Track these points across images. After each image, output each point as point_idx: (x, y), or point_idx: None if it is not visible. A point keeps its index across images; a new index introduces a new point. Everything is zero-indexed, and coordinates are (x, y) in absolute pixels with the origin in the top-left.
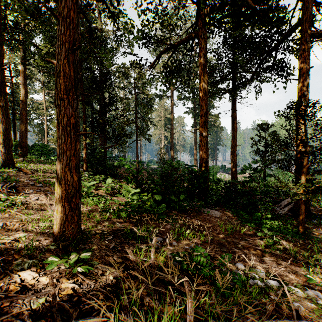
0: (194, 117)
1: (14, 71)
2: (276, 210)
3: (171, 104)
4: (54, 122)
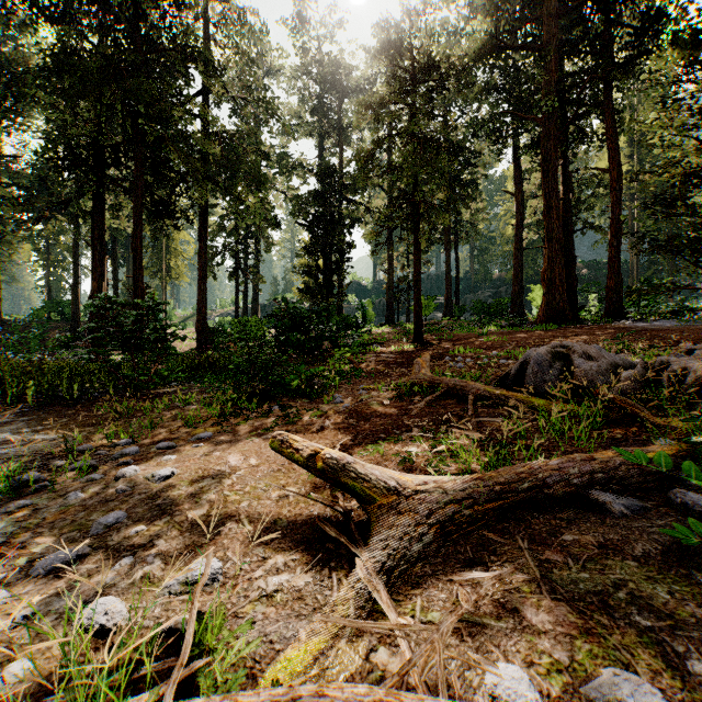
0: None
1: None
2: None
3: None
4: None
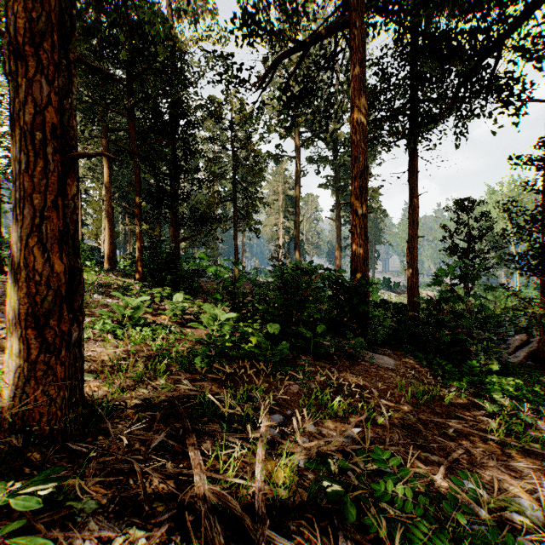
0: (337, 193)
1: None
2: (501, 355)
3: (296, 170)
4: (92, 201)
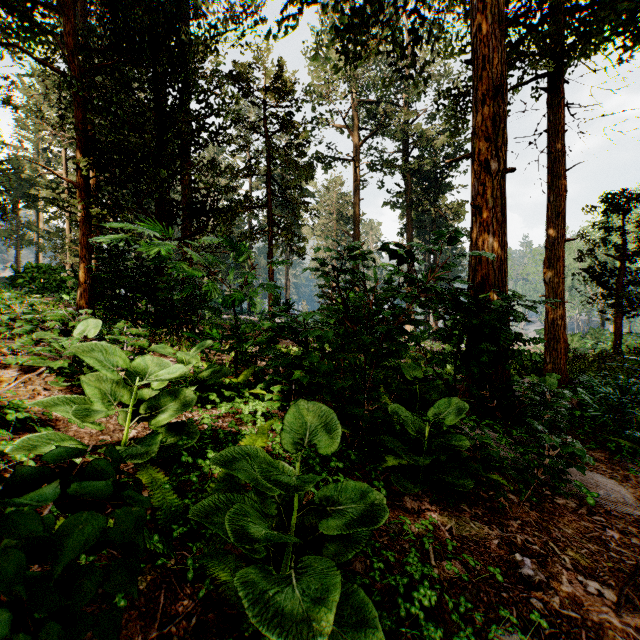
0: (408, 211)
1: (16, 120)
2: None
3: (355, 177)
4: None
